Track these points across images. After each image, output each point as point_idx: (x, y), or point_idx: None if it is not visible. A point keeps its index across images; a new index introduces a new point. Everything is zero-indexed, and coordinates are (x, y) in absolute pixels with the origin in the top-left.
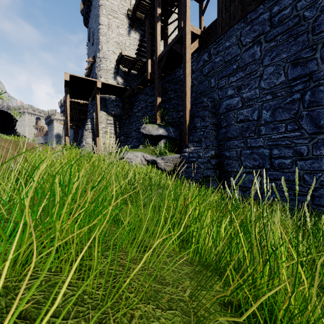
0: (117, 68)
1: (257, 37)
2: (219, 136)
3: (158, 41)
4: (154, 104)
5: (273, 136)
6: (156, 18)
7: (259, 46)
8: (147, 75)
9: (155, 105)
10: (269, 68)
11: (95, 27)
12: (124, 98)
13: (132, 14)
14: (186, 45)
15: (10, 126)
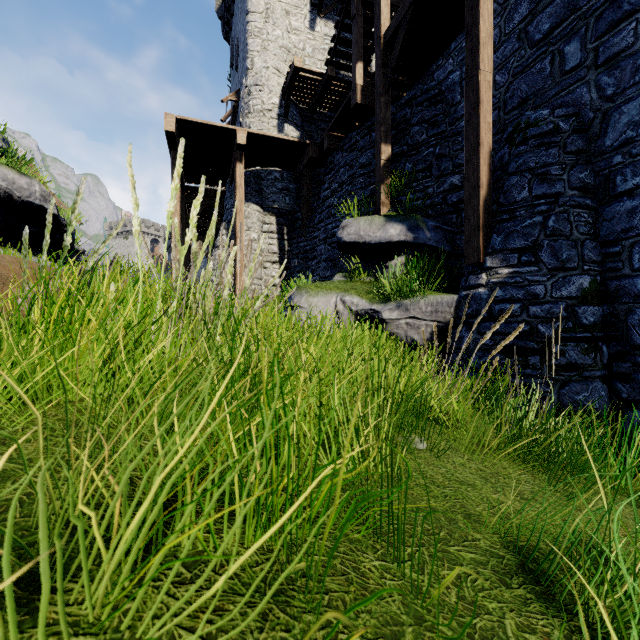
0: (285, 103)
1: None
2: (603, 229)
3: None
4: (371, 168)
5: None
6: None
7: None
8: (353, 95)
9: (376, 166)
10: None
11: (241, 25)
12: (301, 171)
13: None
14: None
15: (58, 241)
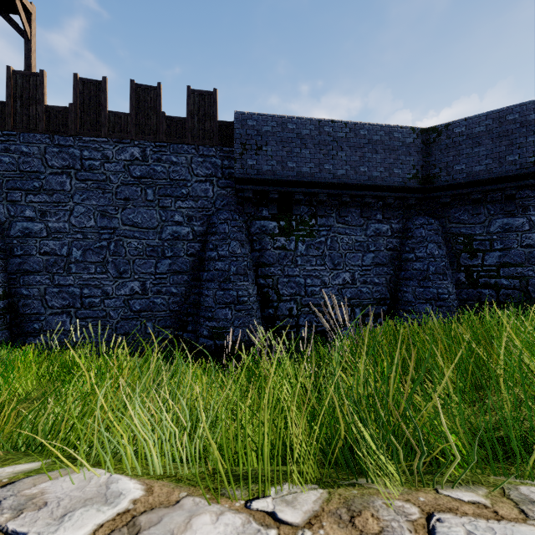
0: None
1: (67, 168)
2: (10, 267)
3: None
4: None
5: (84, 276)
6: None
7: (70, 179)
8: None
9: None
10: (80, 207)
11: None
12: None
13: None
14: None
15: None
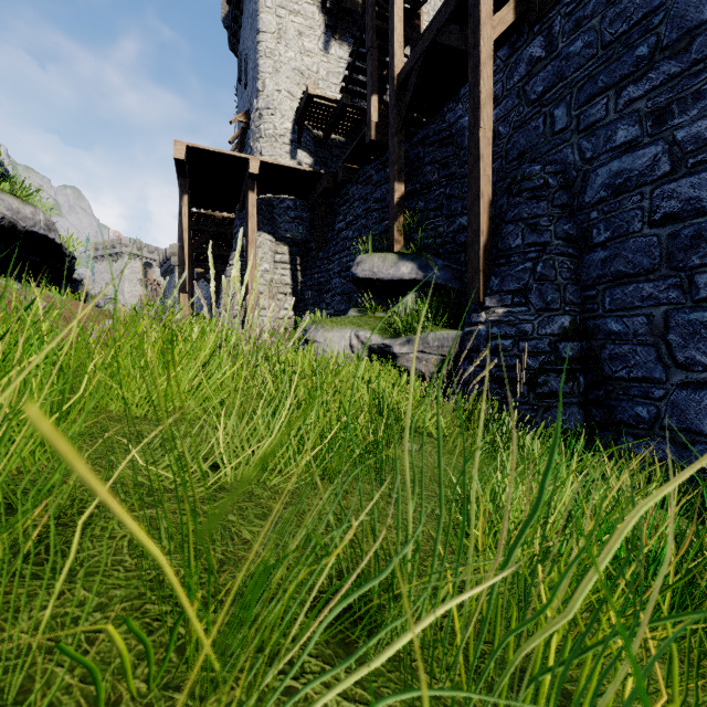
0: (298, 129)
1: None
2: (583, 275)
3: (398, 37)
4: (386, 204)
5: None
6: None
7: None
8: (368, 131)
9: (390, 203)
10: None
11: (251, 42)
12: (315, 200)
13: (333, 0)
14: (480, 15)
15: (59, 270)
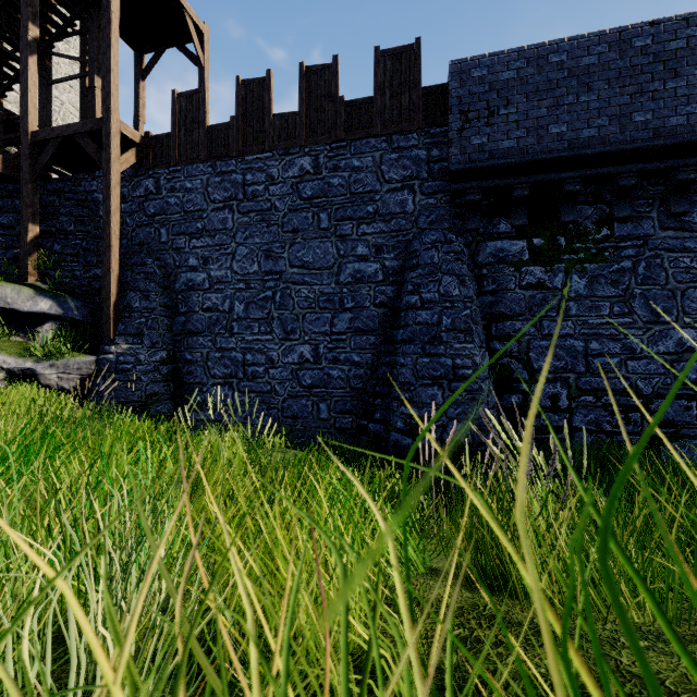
0: None
1: (229, 200)
2: (175, 327)
3: (32, 98)
4: (15, 233)
5: (247, 337)
6: (24, 42)
7: (232, 213)
8: None
9: (23, 238)
10: (243, 248)
11: None
12: None
13: None
14: (111, 155)
15: None
